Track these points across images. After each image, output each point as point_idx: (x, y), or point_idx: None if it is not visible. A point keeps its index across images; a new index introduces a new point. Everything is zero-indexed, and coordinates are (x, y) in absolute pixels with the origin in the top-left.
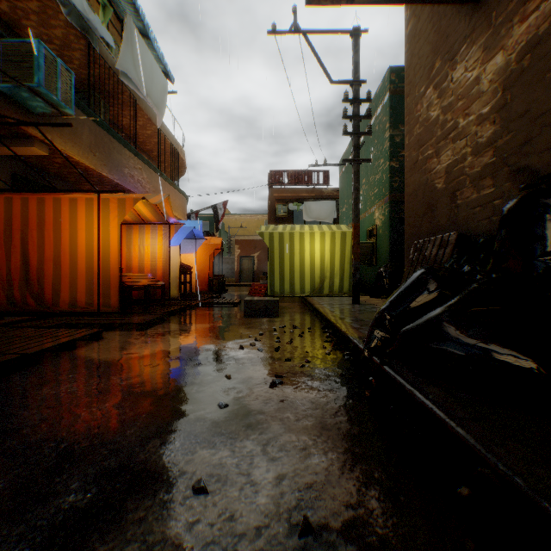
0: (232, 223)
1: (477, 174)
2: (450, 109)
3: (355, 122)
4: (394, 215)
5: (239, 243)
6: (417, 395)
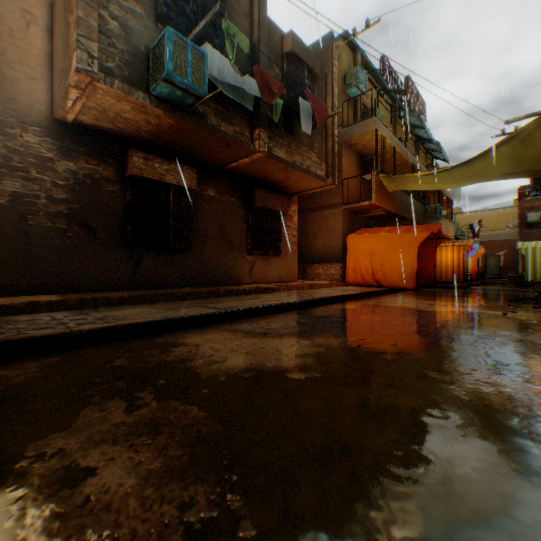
0: (465, 220)
1: None
2: None
3: None
4: None
5: (483, 244)
6: None
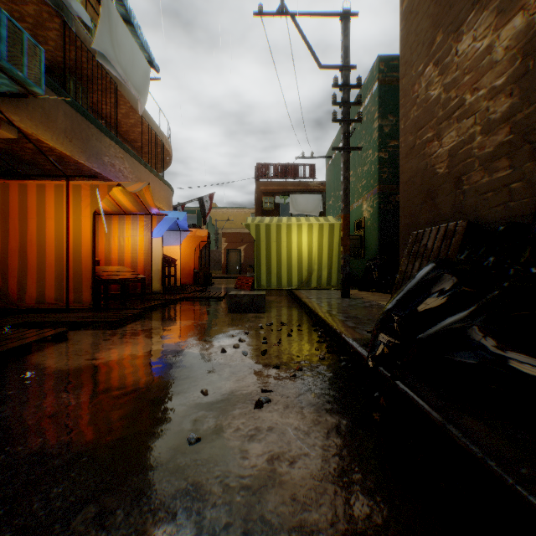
0: (220, 216)
1: (489, 155)
2: (454, 86)
3: (344, 109)
4: (383, 207)
5: (226, 236)
6: (453, 432)
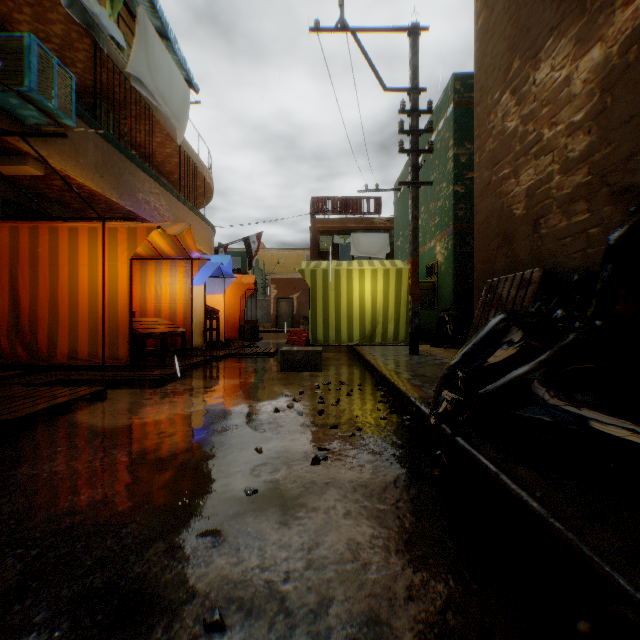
0: (268, 259)
1: (567, 196)
2: (532, 118)
3: (413, 138)
4: (459, 249)
5: (276, 282)
6: (504, 481)
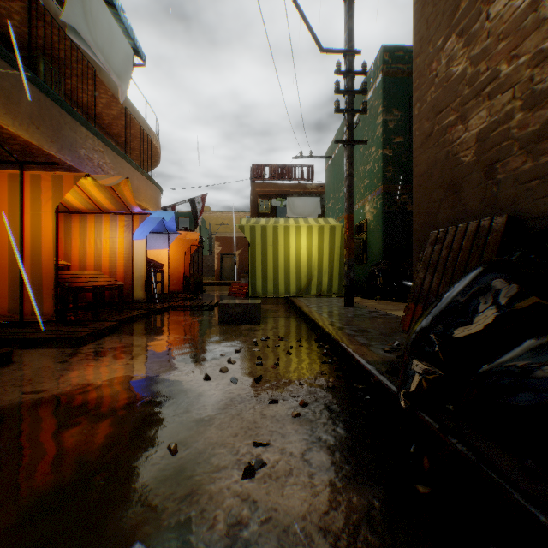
0: (214, 220)
1: (533, 134)
2: (485, 57)
3: (348, 98)
4: (388, 208)
5: (220, 240)
6: None
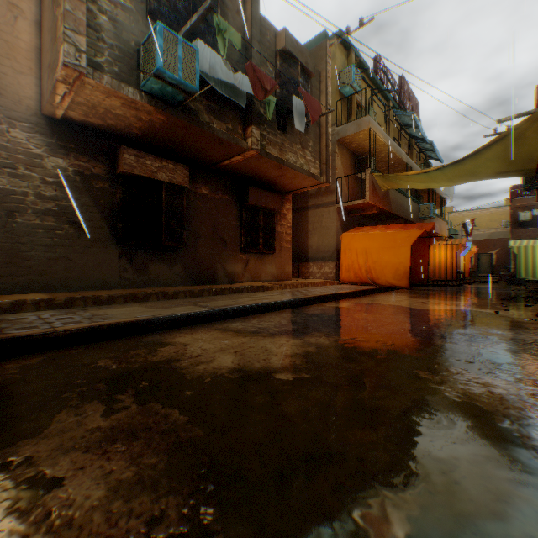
0: (458, 220)
1: None
2: None
3: None
4: None
5: (475, 242)
6: None
